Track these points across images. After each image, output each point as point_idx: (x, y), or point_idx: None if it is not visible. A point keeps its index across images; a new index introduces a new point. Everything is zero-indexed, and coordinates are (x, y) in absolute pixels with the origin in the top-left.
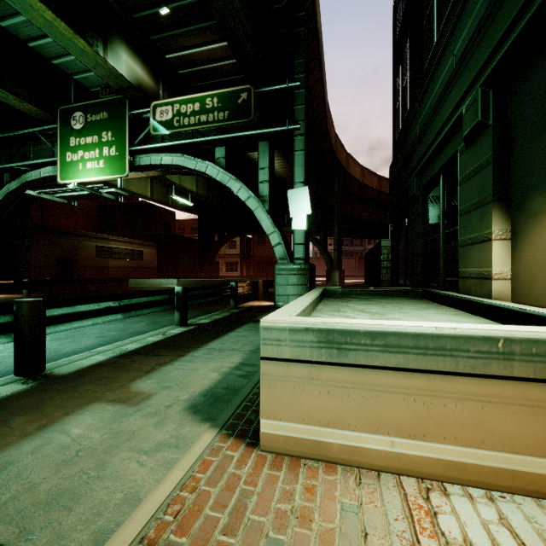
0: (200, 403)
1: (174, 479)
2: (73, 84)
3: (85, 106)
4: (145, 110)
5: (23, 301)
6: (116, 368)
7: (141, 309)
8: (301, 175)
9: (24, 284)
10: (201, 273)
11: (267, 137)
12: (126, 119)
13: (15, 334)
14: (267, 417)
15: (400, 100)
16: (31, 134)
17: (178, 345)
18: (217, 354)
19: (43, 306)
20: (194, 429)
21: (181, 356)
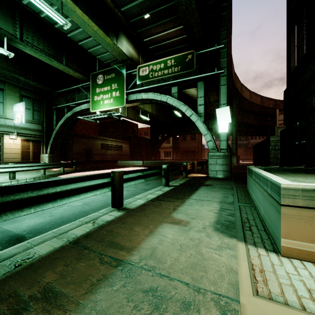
0: (218, 227)
1: (244, 265)
2: (97, 60)
3: (103, 71)
4: (133, 70)
5: (116, 171)
6: (155, 207)
7: (149, 176)
8: (224, 99)
9: (74, 163)
10: (152, 157)
11: (202, 79)
12: (124, 76)
13: (112, 187)
14: (285, 238)
15: (295, 48)
16: (77, 88)
17: (175, 197)
18: (201, 202)
19: (122, 174)
20: (229, 241)
21: (182, 202)
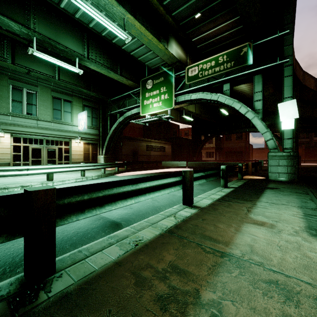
0: (314, 233)
1: None
2: (146, 67)
3: (153, 76)
4: (182, 72)
5: (187, 171)
6: (226, 207)
7: (209, 177)
8: (289, 92)
9: (125, 163)
10: (194, 158)
11: (259, 72)
12: (173, 78)
13: (183, 186)
14: None
15: None
16: (128, 94)
17: (242, 198)
18: (276, 206)
19: (192, 173)
20: None
21: (253, 204)
